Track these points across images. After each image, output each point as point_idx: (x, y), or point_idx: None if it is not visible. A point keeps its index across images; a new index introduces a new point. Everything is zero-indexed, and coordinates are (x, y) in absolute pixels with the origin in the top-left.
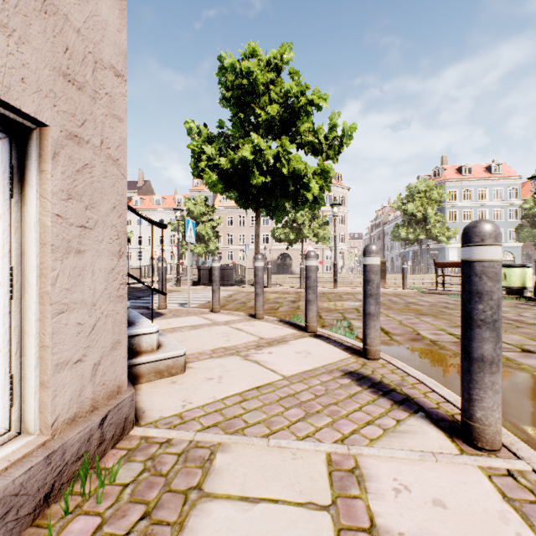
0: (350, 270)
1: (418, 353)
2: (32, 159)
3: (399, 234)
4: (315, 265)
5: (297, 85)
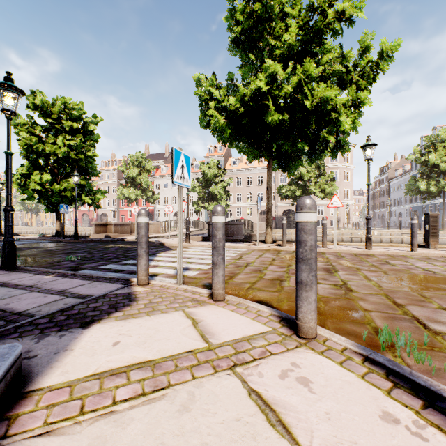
0: (354, 225)
1: None
2: None
3: (417, 188)
4: None
5: None
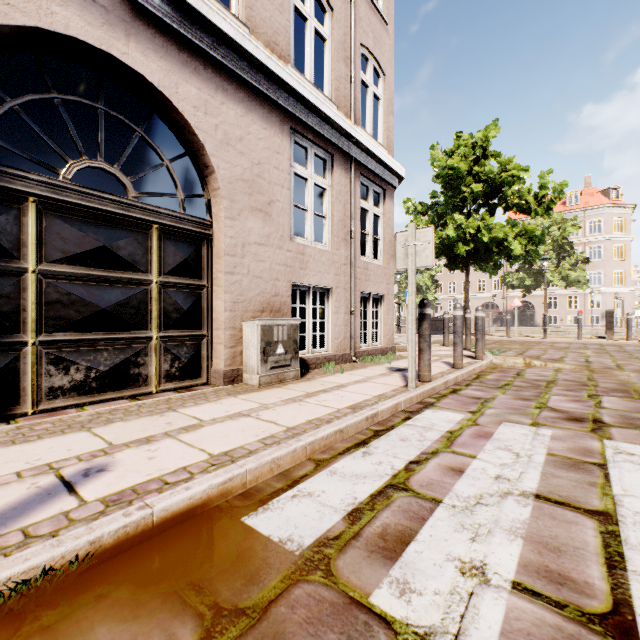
0: None
1: (516, 358)
2: (383, 300)
3: None
4: (469, 317)
5: (499, 163)
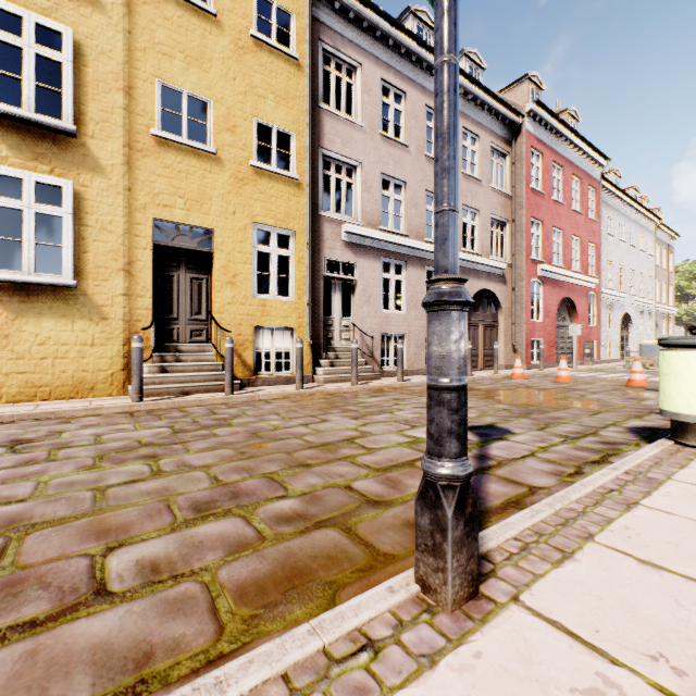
0: None
1: None
2: None
3: None
4: None
5: None
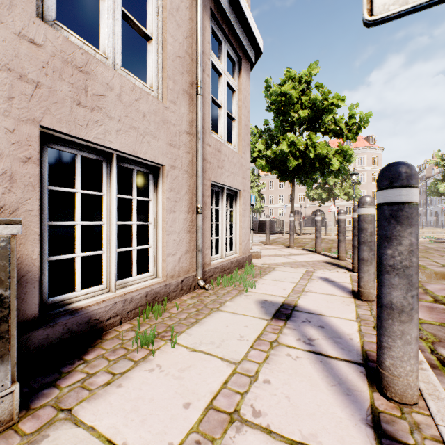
0: None
1: None
2: (238, 197)
3: (438, 190)
4: (320, 219)
5: (321, 93)
